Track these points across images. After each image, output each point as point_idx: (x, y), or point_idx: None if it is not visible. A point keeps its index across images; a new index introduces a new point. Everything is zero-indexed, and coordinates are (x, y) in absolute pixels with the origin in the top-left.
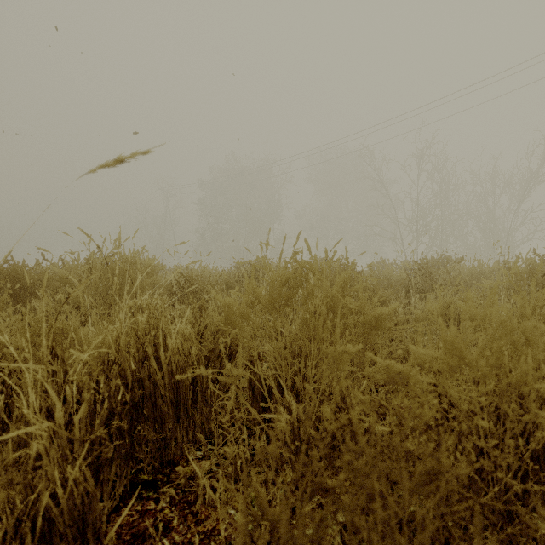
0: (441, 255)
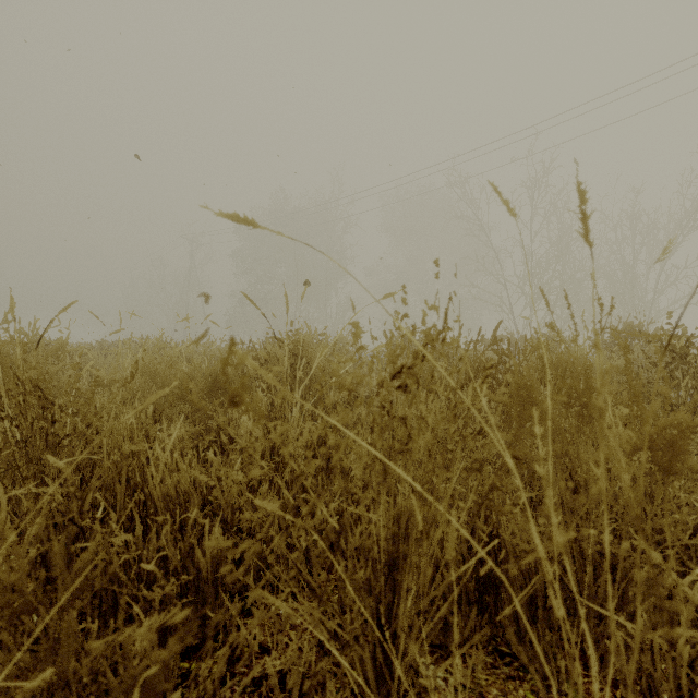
0: (626, 324)
